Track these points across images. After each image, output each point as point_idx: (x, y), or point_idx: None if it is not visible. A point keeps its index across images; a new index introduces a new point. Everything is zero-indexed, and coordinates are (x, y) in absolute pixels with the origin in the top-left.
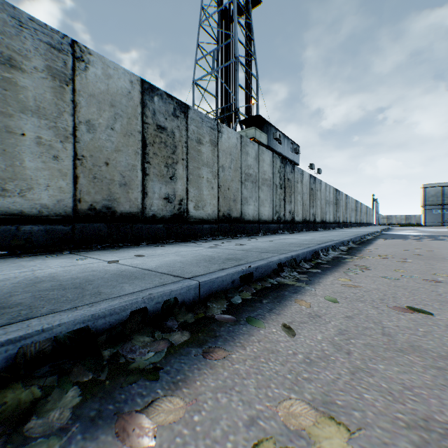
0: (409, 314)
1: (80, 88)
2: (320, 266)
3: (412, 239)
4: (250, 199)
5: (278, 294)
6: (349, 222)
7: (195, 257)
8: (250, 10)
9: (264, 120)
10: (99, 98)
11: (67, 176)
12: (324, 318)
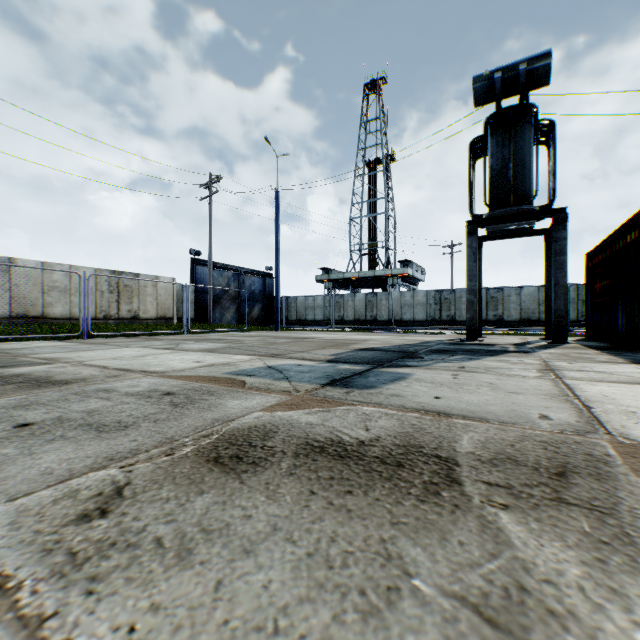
0: None
1: None
2: None
3: None
4: None
5: None
6: None
7: None
8: None
9: None
10: None
11: None
12: None
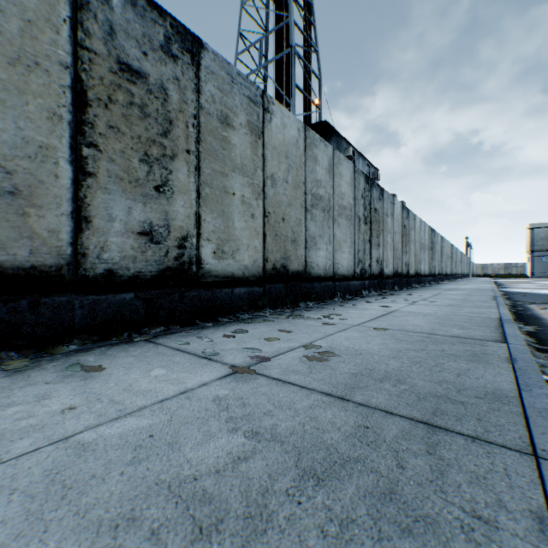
0: None
1: None
2: None
3: None
4: (320, 240)
5: None
6: (445, 273)
7: None
8: None
9: (332, 130)
10: None
11: None
12: None
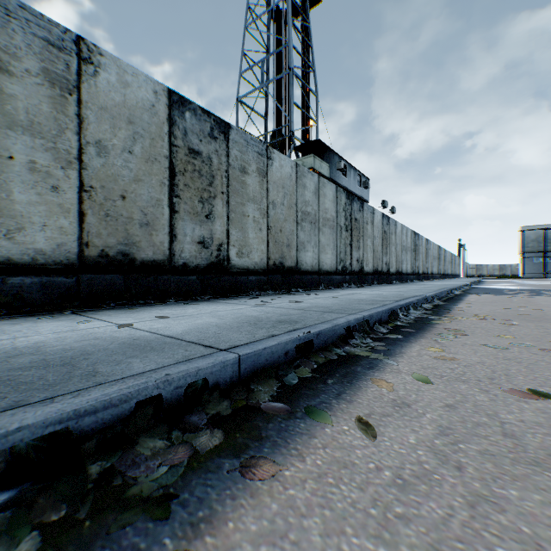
0: (534, 402)
1: (88, 99)
2: (400, 330)
3: (512, 294)
4: (308, 244)
5: (348, 370)
6: (431, 273)
7: (236, 319)
8: (307, 11)
9: (325, 146)
10: (112, 112)
11: (70, 212)
12: (415, 407)
